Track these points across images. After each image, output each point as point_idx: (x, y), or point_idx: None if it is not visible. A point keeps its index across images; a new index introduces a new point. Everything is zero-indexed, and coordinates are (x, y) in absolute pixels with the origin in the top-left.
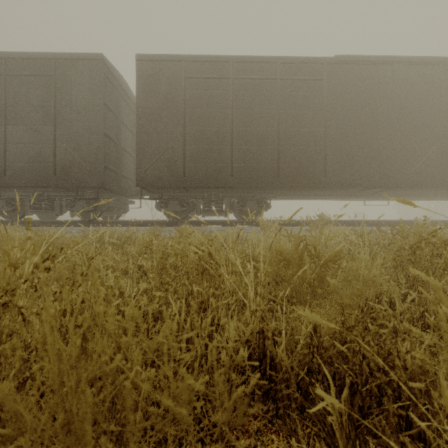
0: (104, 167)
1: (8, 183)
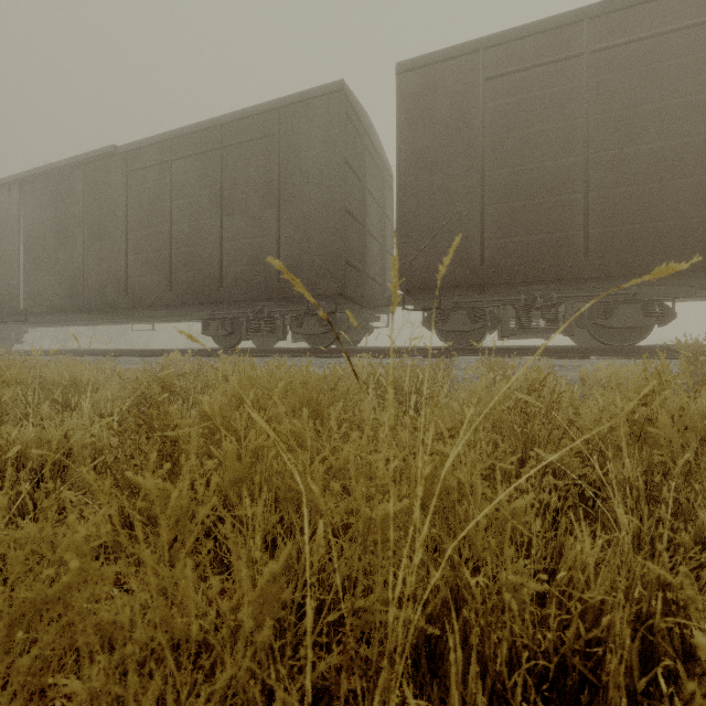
0: (345, 262)
1: (223, 297)
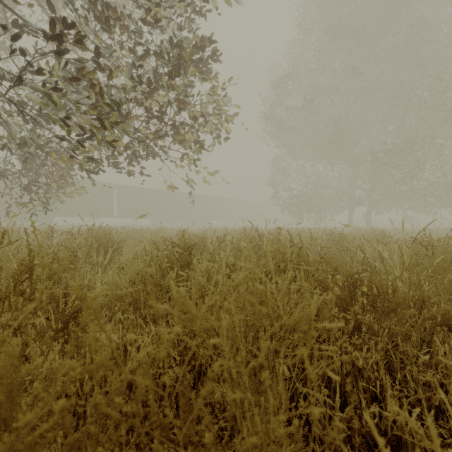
0: None
1: None
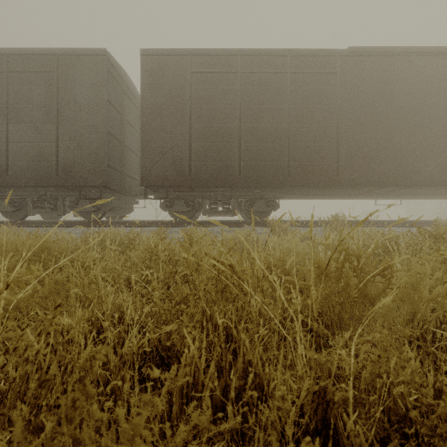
0: (108, 166)
1: (10, 183)
